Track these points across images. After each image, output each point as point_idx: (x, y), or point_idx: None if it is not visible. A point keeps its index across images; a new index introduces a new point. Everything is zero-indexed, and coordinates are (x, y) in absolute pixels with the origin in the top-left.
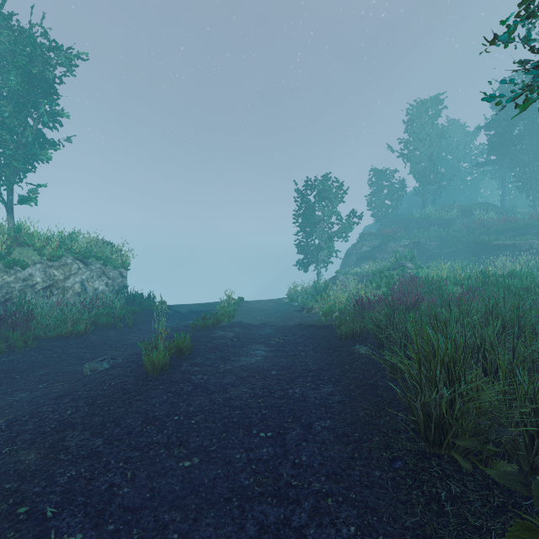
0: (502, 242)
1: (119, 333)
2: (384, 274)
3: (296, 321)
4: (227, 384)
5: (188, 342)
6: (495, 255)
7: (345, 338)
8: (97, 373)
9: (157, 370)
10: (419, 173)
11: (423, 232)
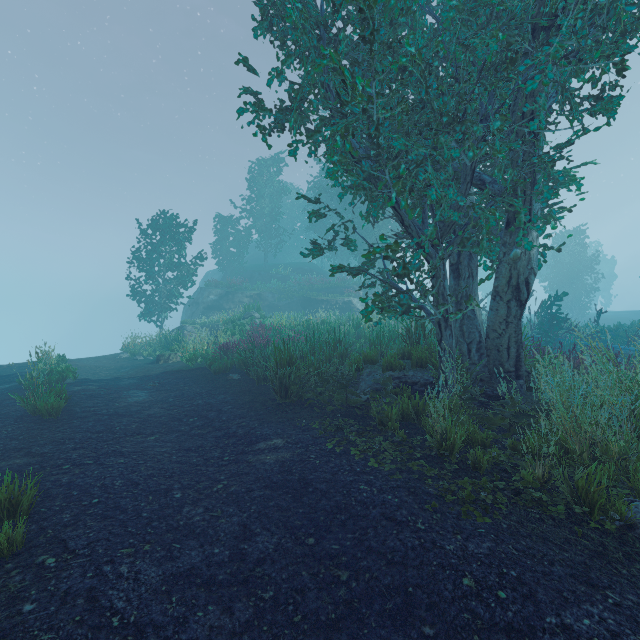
0: (321, 298)
1: None
2: (237, 323)
3: (159, 370)
4: (138, 410)
5: (64, 391)
6: (317, 308)
7: (219, 372)
8: None
9: (56, 413)
10: (262, 228)
11: (265, 285)
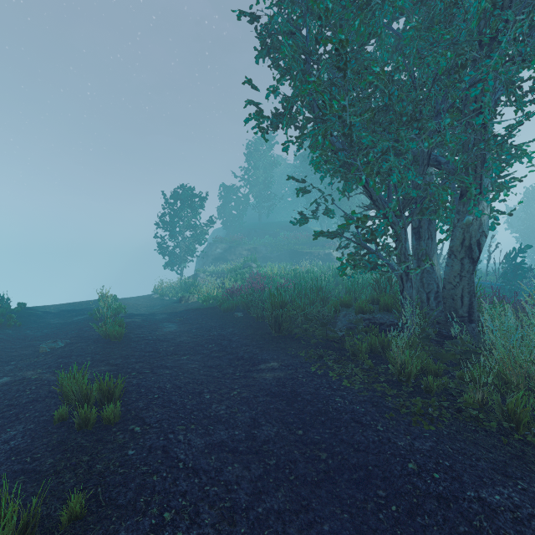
0: (305, 251)
1: (15, 331)
2: (238, 271)
3: (182, 308)
4: (172, 337)
5: (122, 322)
6: (302, 259)
7: (227, 311)
8: (60, 349)
9: (120, 337)
10: (257, 193)
11: (260, 240)
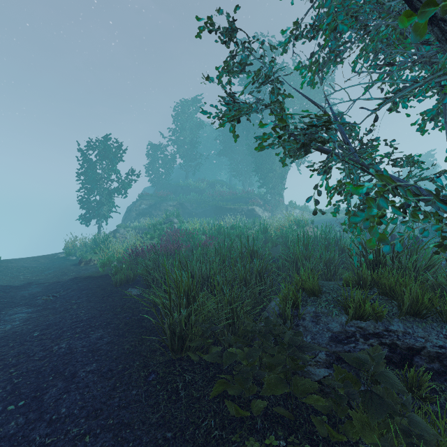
0: (229, 207)
1: None
2: (157, 227)
3: (72, 275)
4: None
5: None
6: (226, 214)
7: (120, 284)
8: None
9: None
10: (184, 153)
11: (186, 196)
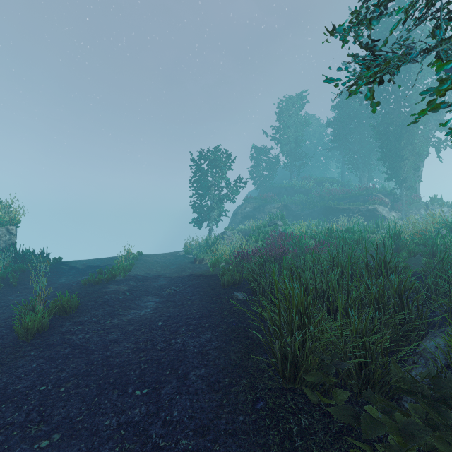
0: (342, 207)
1: None
2: (261, 230)
3: (188, 272)
4: (111, 341)
5: (74, 300)
6: (338, 216)
7: (227, 285)
8: None
9: (31, 335)
10: (288, 152)
11: (290, 198)
